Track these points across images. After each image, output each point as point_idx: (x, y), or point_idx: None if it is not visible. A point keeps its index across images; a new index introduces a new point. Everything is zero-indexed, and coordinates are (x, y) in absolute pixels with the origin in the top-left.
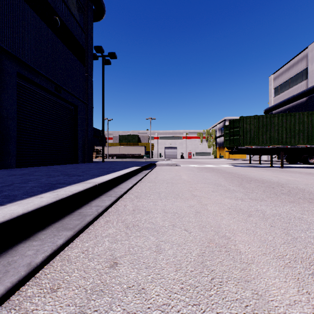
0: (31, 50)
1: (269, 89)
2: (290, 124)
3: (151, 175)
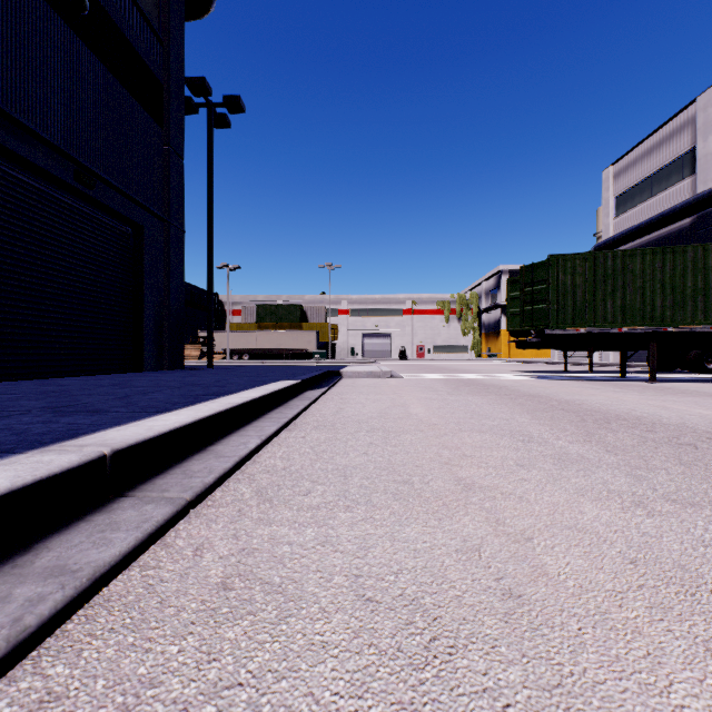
0: (1, 65)
1: (603, 198)
2: (673, 274)
3: (327, 405)
